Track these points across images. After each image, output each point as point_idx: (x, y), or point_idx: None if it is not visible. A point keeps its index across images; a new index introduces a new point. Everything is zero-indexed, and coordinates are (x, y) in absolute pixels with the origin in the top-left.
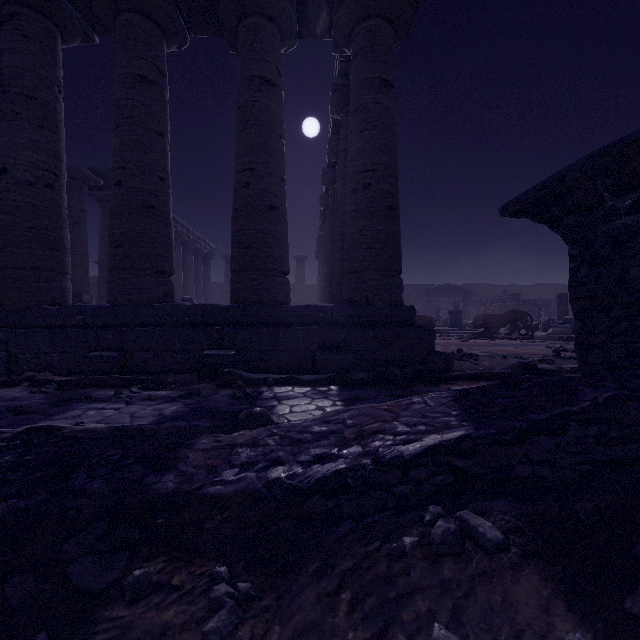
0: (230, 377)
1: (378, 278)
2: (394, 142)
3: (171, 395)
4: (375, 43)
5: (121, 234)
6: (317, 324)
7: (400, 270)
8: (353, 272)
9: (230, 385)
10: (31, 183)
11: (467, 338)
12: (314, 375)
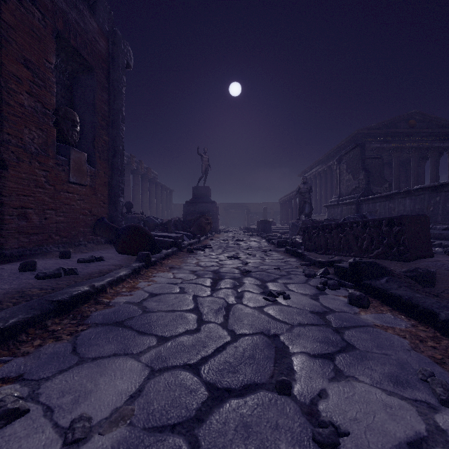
0: None
1: None
2: None
3: None
4: None
5: None
6: None
7: None
8: None
9: None
10: None
11: None
12: None
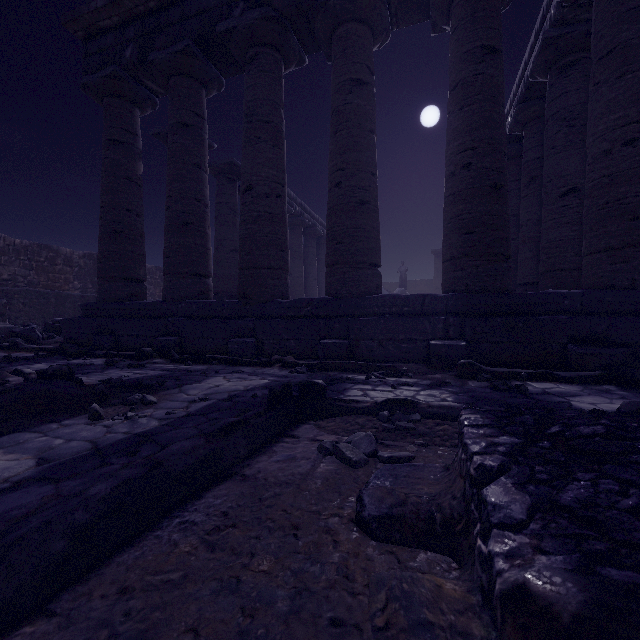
0: (471, 368)
1: None
2: None
3: (420, 383)
4: None
5: (341, 231)
6: (561, 313)
7: None
8: (605, 251)
9: (471, 377)
10: (268, 195)
11: None
12: (570, 372)
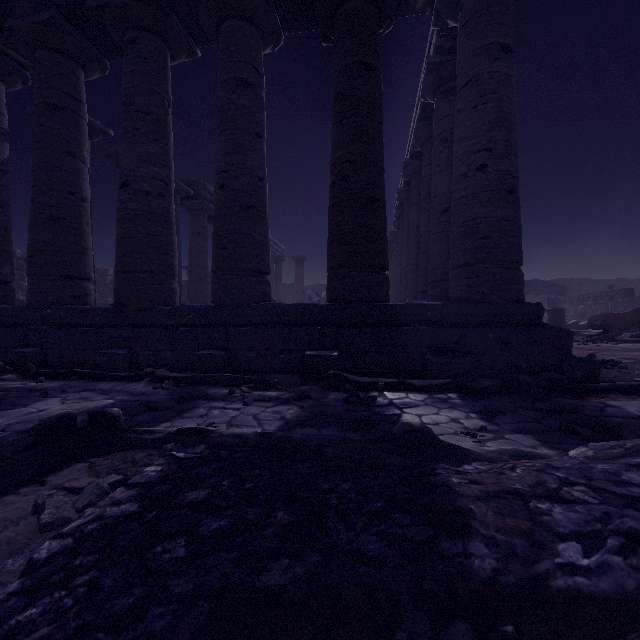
0: (336, 379)
1: (496, 271)
2: (514, 115)
3: (281, 396)
4: (491, 4)
5: (225, 236)
6: (424, 324)
7: (521, 262)
8: (463, 266)
9: (337, 388)
10: (147, 193)
11: (581, 341)
12: (425, 380)
